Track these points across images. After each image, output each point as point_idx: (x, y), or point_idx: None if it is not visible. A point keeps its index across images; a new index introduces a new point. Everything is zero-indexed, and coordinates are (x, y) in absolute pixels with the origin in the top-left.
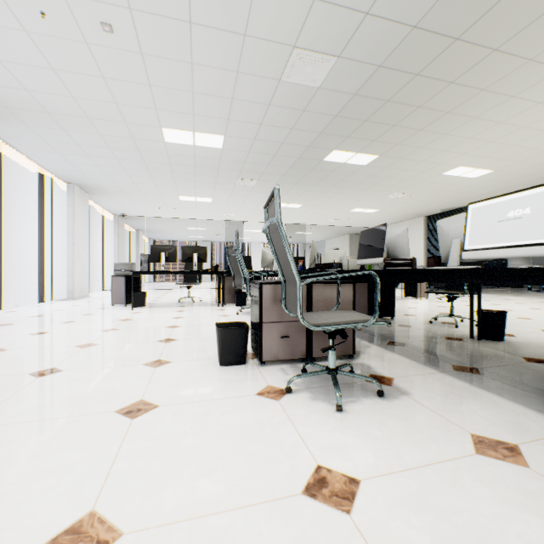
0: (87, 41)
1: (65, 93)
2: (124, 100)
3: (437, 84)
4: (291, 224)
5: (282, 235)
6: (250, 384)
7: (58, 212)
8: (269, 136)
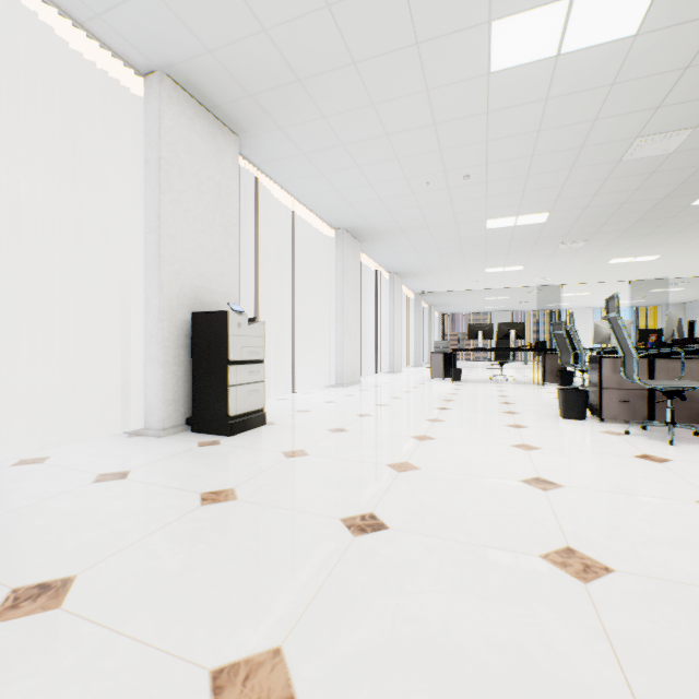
0: (449, 187)
1: (419, 217)
2: (461, 211)
3: None
4: (640, 281)
5: (620, 324)
6: (592, 428)
7: (382, 298)
8: (605, 201)
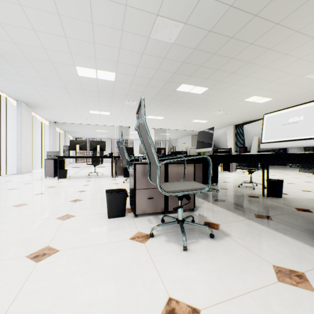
0: (21, 3)
1: (9, 40)
2: (49, 46)
3: (243, 44)
4: (157, 129)
5: (146, 131)
6: (126, 231)
7: (10, 119)
8: (143, 74)
